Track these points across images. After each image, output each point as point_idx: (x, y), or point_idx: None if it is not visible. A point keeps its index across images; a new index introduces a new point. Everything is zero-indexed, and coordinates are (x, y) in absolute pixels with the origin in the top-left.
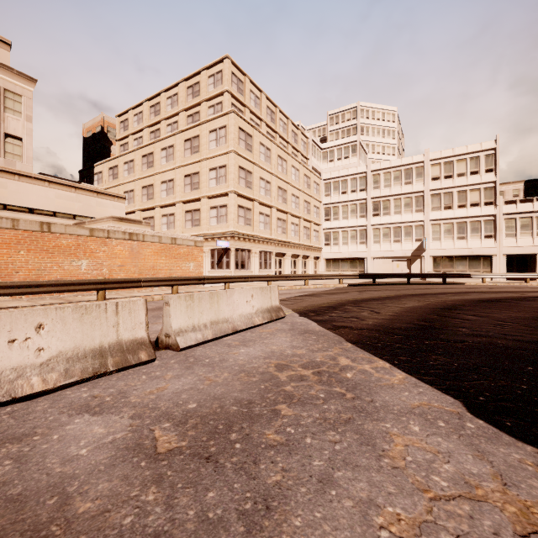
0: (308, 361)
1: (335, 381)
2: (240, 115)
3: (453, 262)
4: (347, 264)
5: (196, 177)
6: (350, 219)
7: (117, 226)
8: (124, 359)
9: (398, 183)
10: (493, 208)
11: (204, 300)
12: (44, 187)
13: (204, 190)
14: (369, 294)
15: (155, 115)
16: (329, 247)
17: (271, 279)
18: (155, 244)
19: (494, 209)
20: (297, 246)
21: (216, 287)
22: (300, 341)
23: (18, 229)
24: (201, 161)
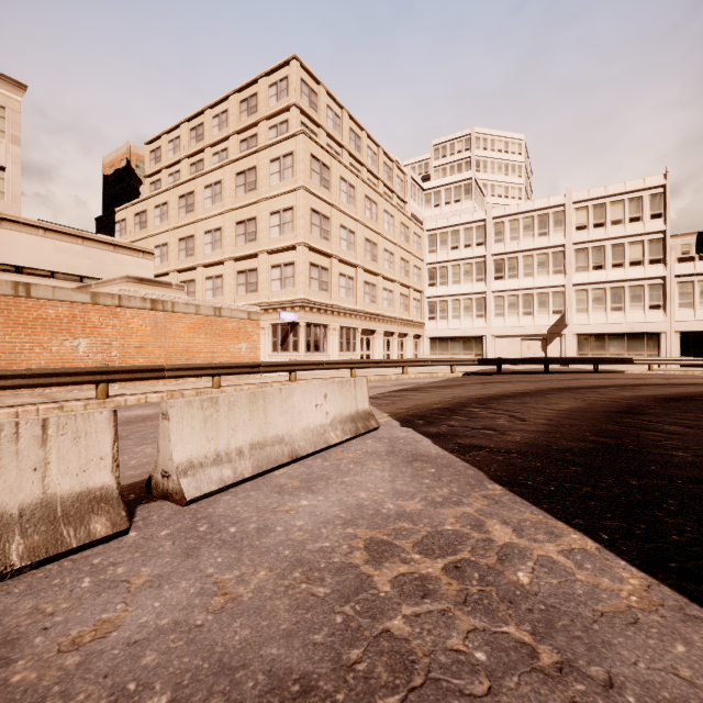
0: (431, 533)
1: (499, 597)
2: (313, 138)
3: (605, 342)
4: (459, 345)
5: (252, 225)
6: (464, 284)
7: (133, 290)
8: (54, 537)
9: (530, 234)
10: (661, 268)
11: (239, 406)
12: (37, 237)
13: (263, 242)
14: (497, 388)
15: (197, 141)
16: (434, 322)
17: (356, 366)
18: (190, 316)
19: (663, 269)
20: (391, 321)
21: (278, 376)
22: (408, 480)
23: None
24: (259, 202)
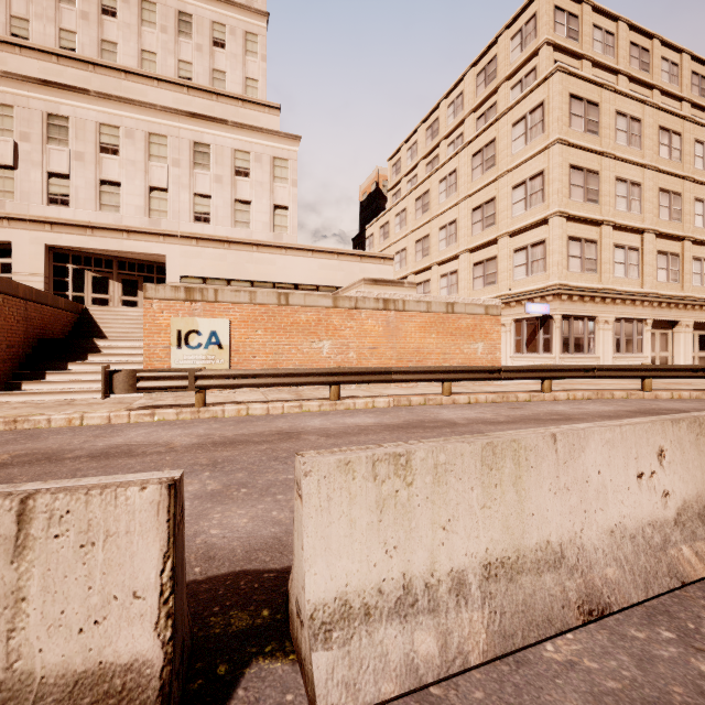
0: None
1: None
2: (573, 72)
3: None
4: None
5: (489, 207)
6: None
7: (367, 291)
8: None
9: None
10: None
11: (458, 474)
12: (307, 259)
13: (503, 224)
14: None
15: (433, 138)
16: None
17: (653, 374)
18: (420, 314)
19: None
20: None
21: (524, 384)
22: None
23: (256, 304)
24: (498, 179)
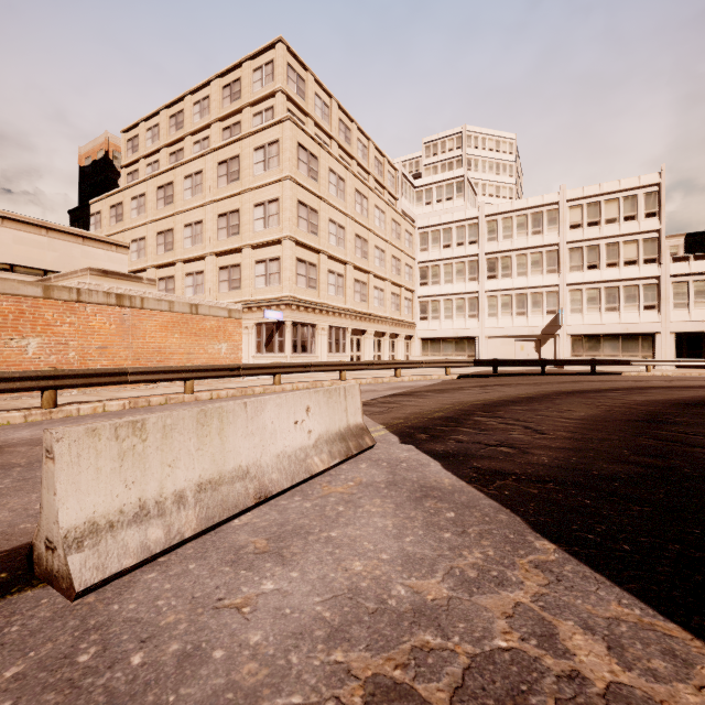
0: (476, 661)
1: None
2: (300, 125)
3: (600, 343)
4: (451, 346)
5: (234, 217)
6: (456, 283)
7: (94, 283)
8: None
9: (523, 233)
10: (656, 268)
11: (181, 431)
12: None
13: (247, 236)
14: (498, 392)
15: (177, 129)
16: (426, 322)
17: (346, 368)
18: (162, 313)
19: (658, 269)
20: (382, 320)
21: (262, 379)
22: (421, 533)
23: None
24: (242, 194)
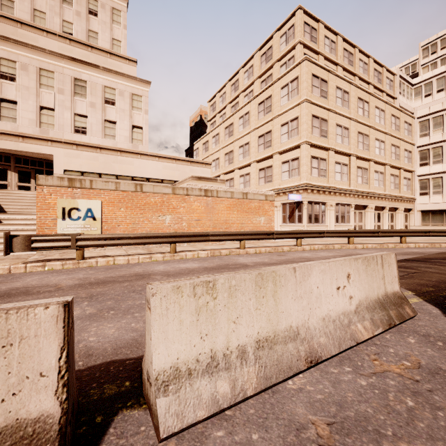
0: None
1: None
2: (314, 61)
3: None
4: None
5: (268, 136)
6: None
7: (194, 184)
8: None
9: None
10: None
11: (242, 291)
12: (155, 162)
13: (276, 146)
14: None
15: (235, 91)
16: (426, 197)
17: (354, 235)
18: (227, 199)
19: None
20: (381, 197)
21: (287, 241)
22: None
23: (120, 190)
24: (273, 120)
